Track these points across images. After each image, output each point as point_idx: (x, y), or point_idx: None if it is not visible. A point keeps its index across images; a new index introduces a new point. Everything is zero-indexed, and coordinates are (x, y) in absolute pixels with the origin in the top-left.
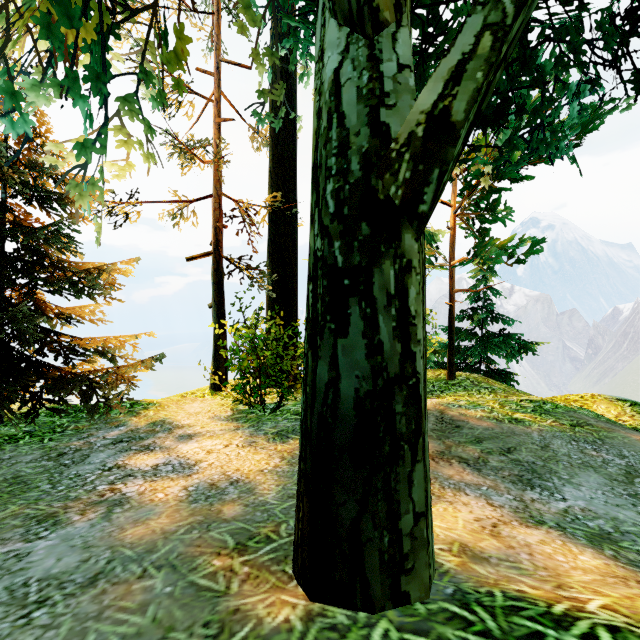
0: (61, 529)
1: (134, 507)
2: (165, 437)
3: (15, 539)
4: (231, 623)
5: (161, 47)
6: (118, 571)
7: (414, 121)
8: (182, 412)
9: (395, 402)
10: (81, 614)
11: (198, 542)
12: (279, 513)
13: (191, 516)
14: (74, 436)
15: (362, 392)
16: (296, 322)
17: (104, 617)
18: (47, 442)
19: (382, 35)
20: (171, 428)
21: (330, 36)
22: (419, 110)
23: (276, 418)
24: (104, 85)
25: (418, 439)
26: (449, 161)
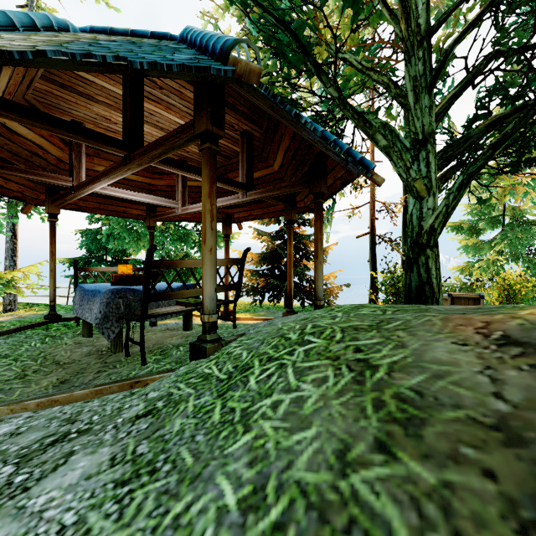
0: None
1: None
2: None
3: None
4: None
5: None
6: None
7: (427, 227)
8: None
9: (425, 288)
10: None
11: None
12: None
13: None
14: None
15: (417, 285)
16: None
17: None
18: None
19: (424, 201)
20: None
21: (410, 201)
22: (428, 224)
23: None
24: None
25: (433, 298)
26: (435, 235)
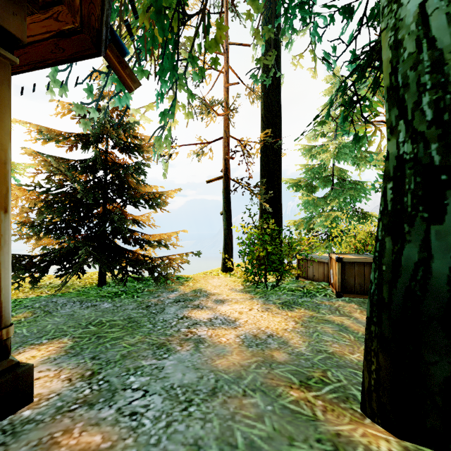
0: (174, 354)
1: (211, 345)
2: (206, 300)
3: (150, 357)
4: (341, 444)
5: (205, 37)
6: (226, 388)
7: None
8: (209, 284)
9: None
10: (220, 415)
11: (270, 376)
12: (318, 363)
13: (253, 356)
14: (150, 295)
15: None
16: (281, 224)
17: (237, 420)
18: (136, 298)
19: None
20: (207, 295)
21: None
22: None
23: (277, 293)
24: (174, 67)
25: None
26: None
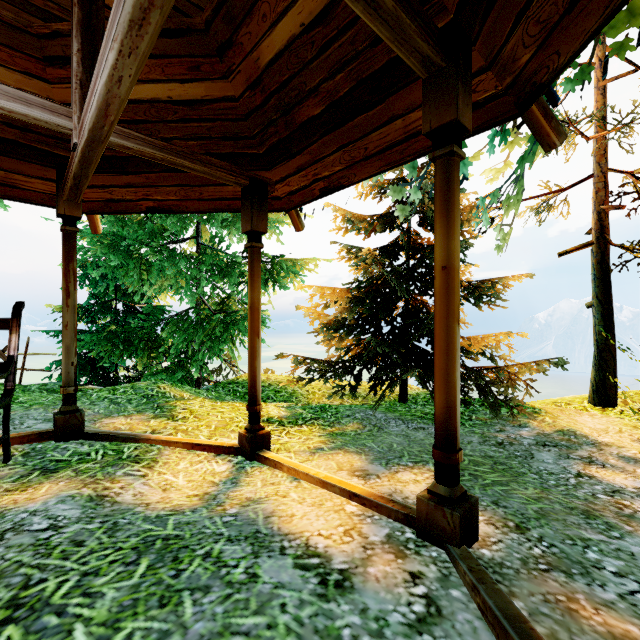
0: (628, 536)
1: None
2: (599, 453)
3: (587, 528)
4: None
5: None
6: None
7: None
8: (581, 425)
9: None
10: None
11: None
12: None
13: None
14: (487, 427)
15: None
16: None
17: None
18: (470, 427)
19: None
20: (592, 443)
21: None
22: None
23: None
24: None
25: None
26: None
